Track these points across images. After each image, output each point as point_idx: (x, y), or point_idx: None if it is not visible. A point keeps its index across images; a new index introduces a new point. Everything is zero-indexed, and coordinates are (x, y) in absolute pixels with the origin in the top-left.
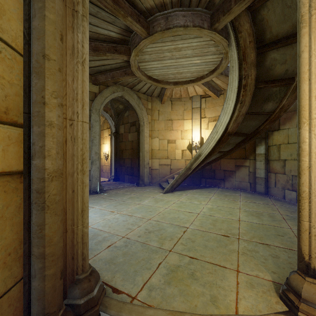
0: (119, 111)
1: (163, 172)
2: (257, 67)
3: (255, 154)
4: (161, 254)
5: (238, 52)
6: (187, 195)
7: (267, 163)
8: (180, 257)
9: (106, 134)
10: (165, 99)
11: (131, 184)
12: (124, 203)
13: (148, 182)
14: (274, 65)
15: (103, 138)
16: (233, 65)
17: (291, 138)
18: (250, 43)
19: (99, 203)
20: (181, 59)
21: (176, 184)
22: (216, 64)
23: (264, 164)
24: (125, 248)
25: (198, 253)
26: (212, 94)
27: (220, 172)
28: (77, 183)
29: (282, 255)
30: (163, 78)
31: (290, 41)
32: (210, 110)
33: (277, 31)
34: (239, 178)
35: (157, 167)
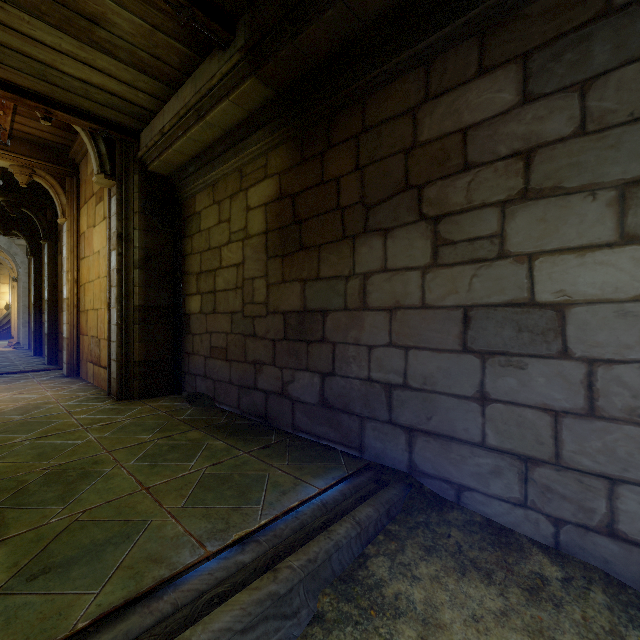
0: None
1: None
2: None
3: None
4: None
5: None
6: None
7: None
8: None
9: None
10: None
11: None
12: None
13: None
14: None
15: None
16: None
17: None
18: None
19: None
20: None
21: None
22: None
23: None
24: None
25: None
26: None
27: None
28: None
29: None
30: None
31: None
32: None
33: None
34: None
35: None
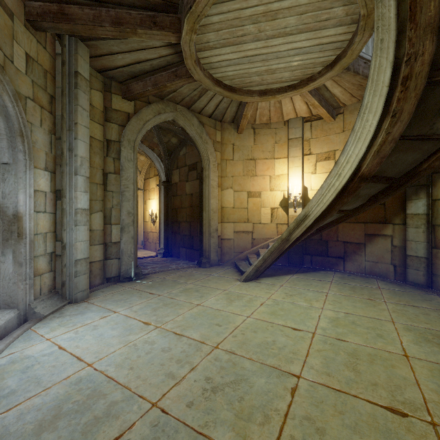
0: (172, 147)
1: (241, 244)
2: (438, 35)
3: (405, 215)
4: None
5: (399, 4)
6: (284, 287)
7: (430, 230)
8: None
9: (153, 184)
10: (243, 126)
11: (190, 262)
12: (171, 302)
13: (217, 261)
14: None
15: (149, 190)
16: (382, 38)
17: None
18: None
19: (129, 301)
20: (276, 38)
21: (262, 266)
22: (340, 48)
23: (425, 232)
24: None
25: None
26: (324, 112)
27: (338, 245)
28: None
29: None
30: (242, 83)
31: None
32: (318, 142)
33: None
34: (372, 257)
35: (230, 235)
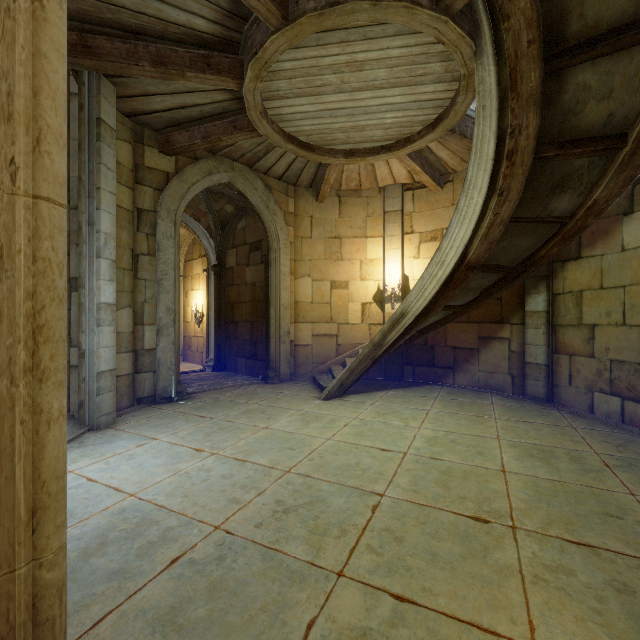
0: (226, 218)
1: (322, 352)
2: (542, 107)
3: (524, 313)
4: (314, 585)
5: (499, 69)
6: (376, 405)
7: (551, 332)
8: (367, 599)
9: (198, 268)
10: (325, 193)
11: (251, 378)
12: (230, 425)
13: (289, 375)
14: (583, 103)
15: (193, 277)
16: (484, 105)
17: (608, 276)
18: (529, 46)
19: (172, 426)
20: (364, 91)
21: (349, 379)
22: (442, 107)
23: (546, 334)
24: (216, 566)
25: (415, 579)
26: (429, 180)
27: (446, 352)
28: (12, 415)
29: (638, 581)
30: (322, 140)
31: (628, 38)
32: (423, 217)
33: (597, 13)
34: (487, 366)
35: (308, 340)
